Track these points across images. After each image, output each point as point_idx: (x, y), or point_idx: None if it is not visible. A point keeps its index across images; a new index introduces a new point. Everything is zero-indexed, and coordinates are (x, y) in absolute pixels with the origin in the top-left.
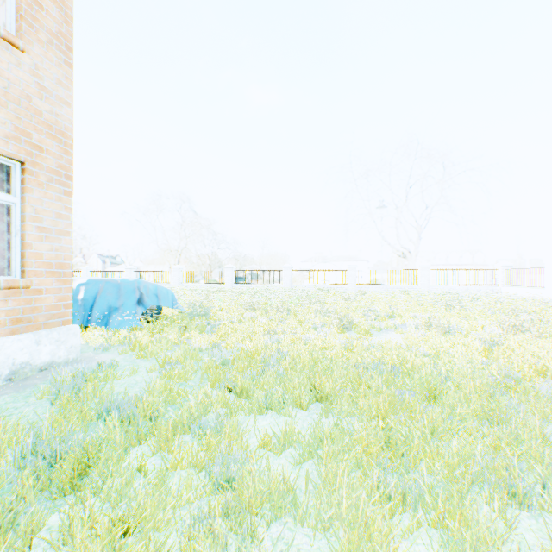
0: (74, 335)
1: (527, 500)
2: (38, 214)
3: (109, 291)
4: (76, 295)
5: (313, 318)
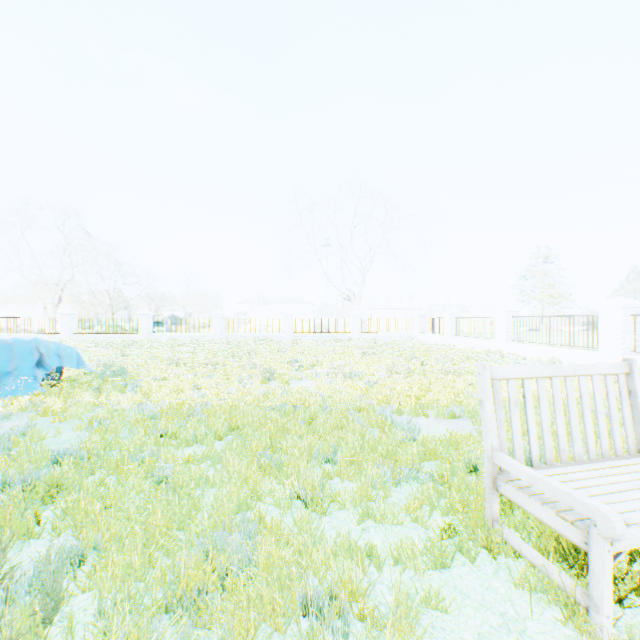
0: None
1: (331, 459)
2: None
3: None
4: None
5: (241, 371)
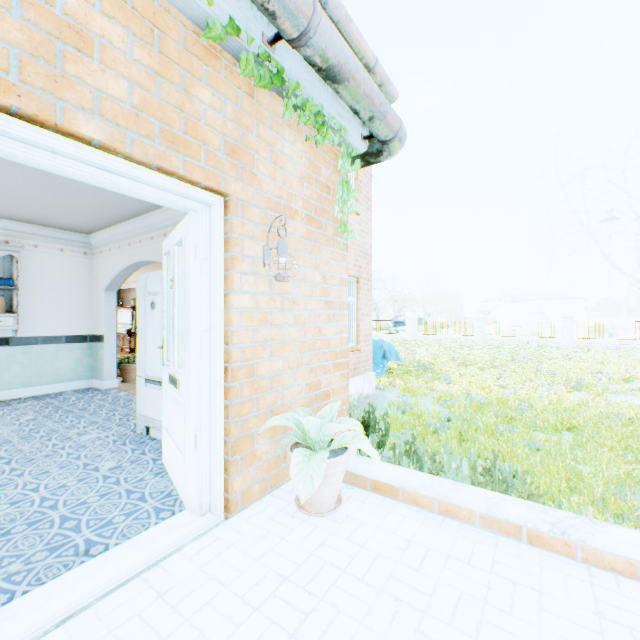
0: (373, 379)
1: None
2: (360, 306)
3: None
4: None
5: (533, 377)
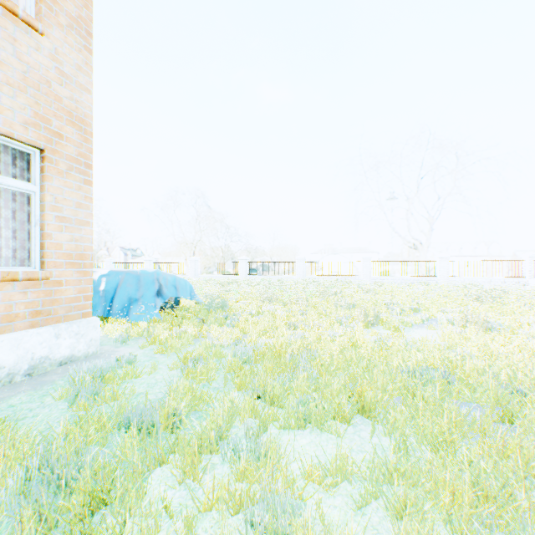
0: (94, 328)
1: None
2: (58, 203)
3: (129, 283)
4: (97, 286)
5: (334, 311)
